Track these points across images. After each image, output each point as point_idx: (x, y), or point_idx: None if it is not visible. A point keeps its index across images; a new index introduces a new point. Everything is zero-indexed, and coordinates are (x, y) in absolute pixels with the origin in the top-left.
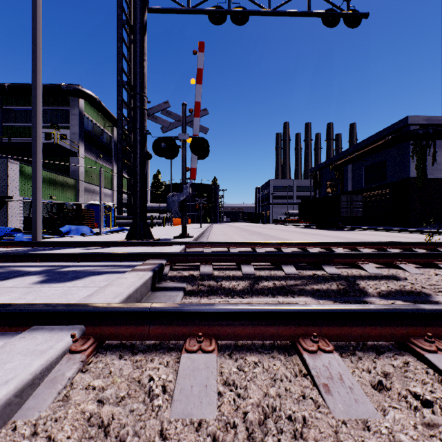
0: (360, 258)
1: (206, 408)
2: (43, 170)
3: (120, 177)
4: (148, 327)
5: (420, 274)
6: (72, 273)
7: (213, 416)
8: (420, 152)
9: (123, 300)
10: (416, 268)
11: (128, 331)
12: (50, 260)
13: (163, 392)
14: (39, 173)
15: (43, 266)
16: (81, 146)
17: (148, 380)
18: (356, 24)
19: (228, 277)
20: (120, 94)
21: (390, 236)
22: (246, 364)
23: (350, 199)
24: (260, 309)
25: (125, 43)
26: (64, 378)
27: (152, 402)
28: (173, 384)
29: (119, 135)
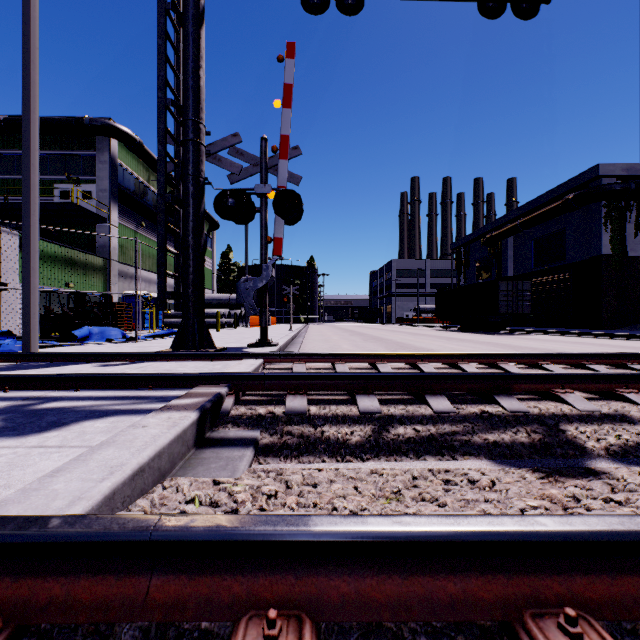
0: (557, 383)
1: None
2: (55, 245)
3: (162, 251)
4: (148, 578)
5: None
6: (53, 413)
7: None
8: (617, 217)
9: (122, 483)
10: None
11: (97, 592)
12: (28, 387)
13: None
14: (33, 245)
15: (12, 398)
16: (114, 209)
17: None
18: (530, 14)
19: (335, 419)
20: (162, 120)
21: (577, 343)
22: None
23: (513, 287)
24: (422, 535)
25: (170, 41)
26: None
27: None
28: None
29: (160, 184)
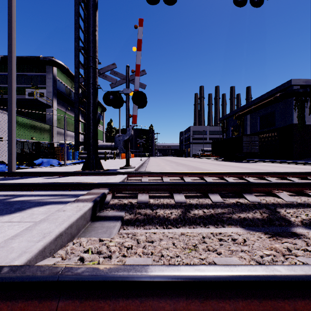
0: (274, 187)
1: None
2: (26, 119)
3: (77, 121)
4: (57, 302)
5: None
6: (18, 203)
7: None
8: (301, 105)
9: (49, 242)
10: None
11: (27, 310)
12: (8, 189)
13: None
14: (13, 118)
15: None
16: (55, 101)
17: None
18: (259, 4)
19: (163, 206)
20: (77, 57)
21: (281, 167)
22: None
23: (249, 139)
24: (211, 278)
25: (81, 17)
26: None
27: None
28: None
29: (76, 88)
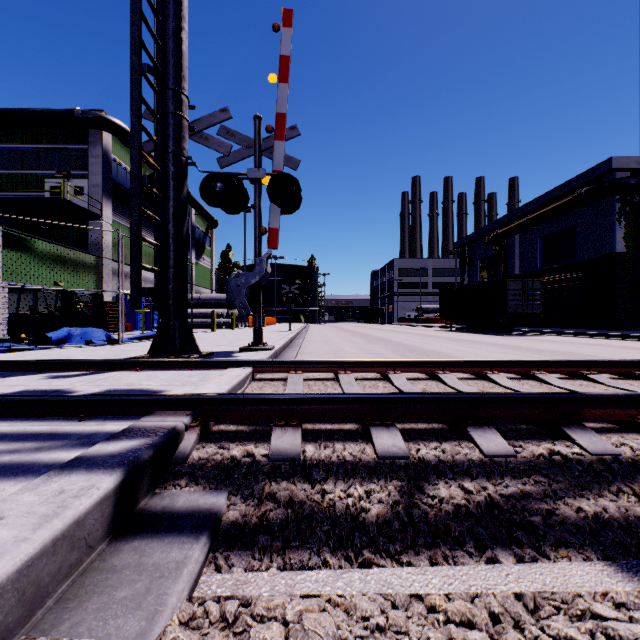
0: None
1: None
2: (43, 241)
3: (136, 241)
4: None
5: None
6: None
7: None
8: (632, 213)
9: None
10: None
11: None
12: None
13: None
14: None
15: None
16: (107, 206)
17: None
18: None
19: (342, 468)
20: (136, 89)
21: (597, 345)
22: None
23: (522, 286)
24: None
25: None
26: None
27: None
28: None
29: (134, 162)
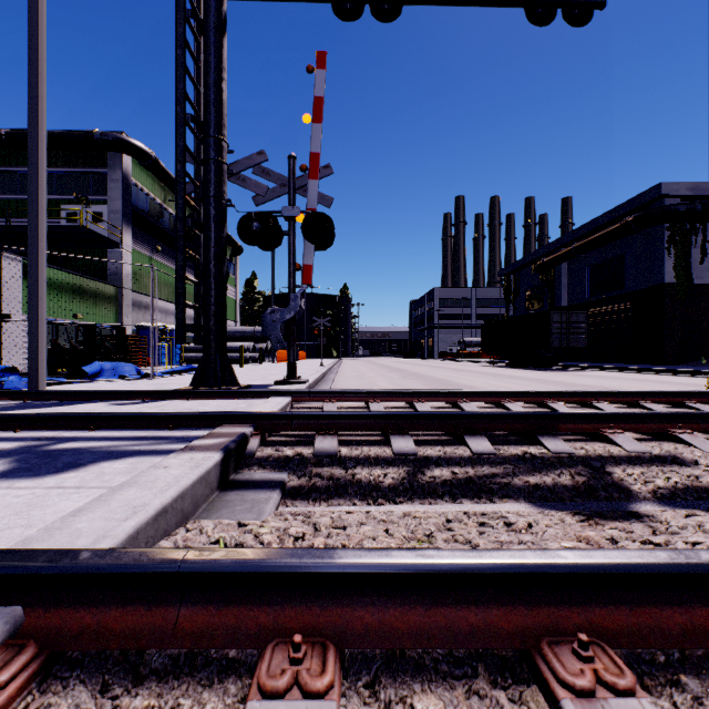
0: (606, 423)
1: None
2: (62, 272)
3: (181, 280)
4: (177, 609)
5: None
6: (69, 454)
7: None
8: (682, 241)
9: (145, 523)
10: None
11: (127, 622)
12: (40, 427)
13: None
14: (41, 273)
15: (23, 439)
16: (127, 233)
17: None
18: (583, 20)
19: (367, 460)
20: (181, 138)
21: (636, 380)
22: None
23: (566, 318)
24: (444, 567)
25: (190, 51)
26: None
27: None
28: None
29: (178, 206)
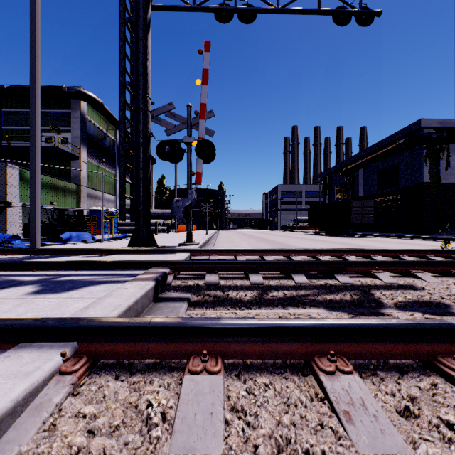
0: (374, 267)
1: (211, 441)
2: (43, 175)
3: (122, 182)
4: (148, 343)
5: (438, 283)
6: (69, 282)
7: (219, 451)
8: (434, 156)
9: (122, 313)
10: (434, 277)
11: (126, 349)
12: (47, 269)
13: (162, 421)
14: (37, 178)
15: (40, 275)
16: (83, 150)
17: (146, 406)
18: (368, 22)
19: (236, 287)
20: (122, 95)
21: (403, 243)
22: (256, 386)
23: (361, 204)
24: (271, 324)
25: (127, 42)
26: (51, 404)
27: (149, 434)
28: (174, 411)
29: (121, 137)
